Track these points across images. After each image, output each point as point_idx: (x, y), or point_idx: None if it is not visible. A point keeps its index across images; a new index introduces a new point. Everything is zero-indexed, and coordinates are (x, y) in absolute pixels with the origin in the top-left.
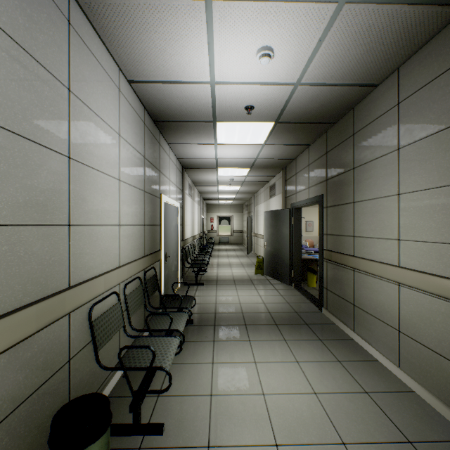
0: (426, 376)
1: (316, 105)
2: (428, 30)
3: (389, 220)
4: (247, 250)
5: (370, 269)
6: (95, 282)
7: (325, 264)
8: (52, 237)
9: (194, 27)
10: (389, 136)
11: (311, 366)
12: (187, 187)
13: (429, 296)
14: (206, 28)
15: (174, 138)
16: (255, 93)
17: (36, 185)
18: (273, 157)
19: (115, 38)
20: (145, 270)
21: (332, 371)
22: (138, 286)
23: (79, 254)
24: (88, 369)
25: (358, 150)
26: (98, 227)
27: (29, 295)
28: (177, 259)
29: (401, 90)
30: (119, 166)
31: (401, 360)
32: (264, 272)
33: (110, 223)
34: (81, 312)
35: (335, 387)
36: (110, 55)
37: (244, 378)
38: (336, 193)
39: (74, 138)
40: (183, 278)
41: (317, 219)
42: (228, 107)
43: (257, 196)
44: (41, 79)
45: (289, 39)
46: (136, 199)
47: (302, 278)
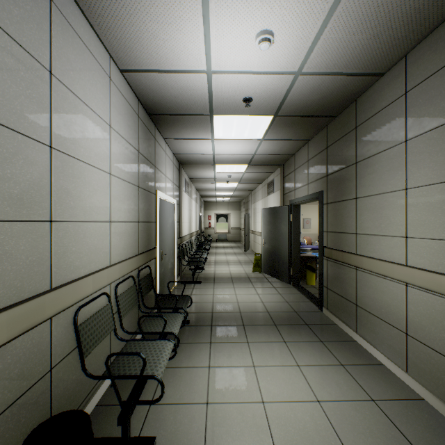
0: (437, 383)
1: (317, 96)
2: (441, 11)
3: (395, 216)
4: (244, 248)
5: (374, 268)
6: (82, 283)
7: (326, 262)
8: (29, 234)
9: (188, 8)
10: (395, 128)
11: (312, 371)
12: (184, 184)
13: (441, 297)
14: (201, 9)
15: (169, 132)
16: (254, 84)
17: (9, 175)
18: (271, 152)
19: (104, 20)
20: (139, 268)
21: (335, 376)
22: (131, 286)
23: (63, 253)
24: (73, 377)
25: (361, 144)
26: (86, 223)
27: (0, 300)
28: (174, 256)
29: (408, 78)
30: (110, 160)
31: (409, 365)
32: (262, 270)
33: (99, 219)
34: (65, 316)
35: (339, 394)
36: (100, 41)
37: (242, 384)
38: (337, 188)
39: (56, 126)
40: (180, 275)
41: (315, 217)
42: (225, 99)
43: (255, 193)
44: (15, 58)
45: (291, 21)
46: (129, 194)
47: (301, 276)
